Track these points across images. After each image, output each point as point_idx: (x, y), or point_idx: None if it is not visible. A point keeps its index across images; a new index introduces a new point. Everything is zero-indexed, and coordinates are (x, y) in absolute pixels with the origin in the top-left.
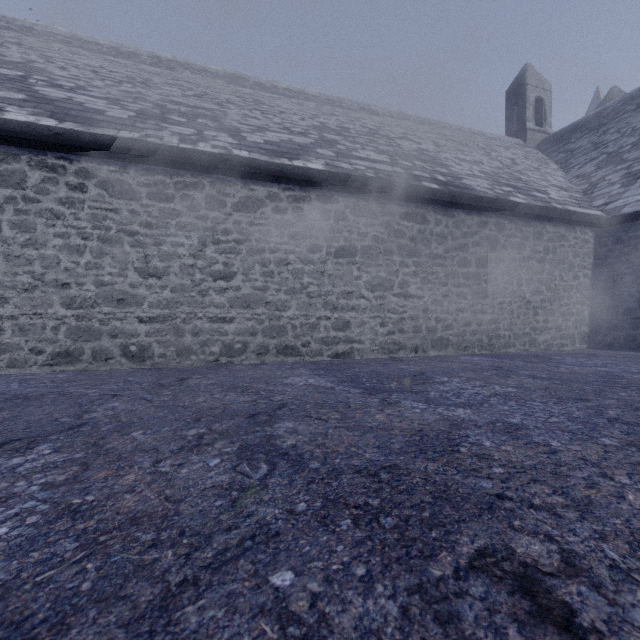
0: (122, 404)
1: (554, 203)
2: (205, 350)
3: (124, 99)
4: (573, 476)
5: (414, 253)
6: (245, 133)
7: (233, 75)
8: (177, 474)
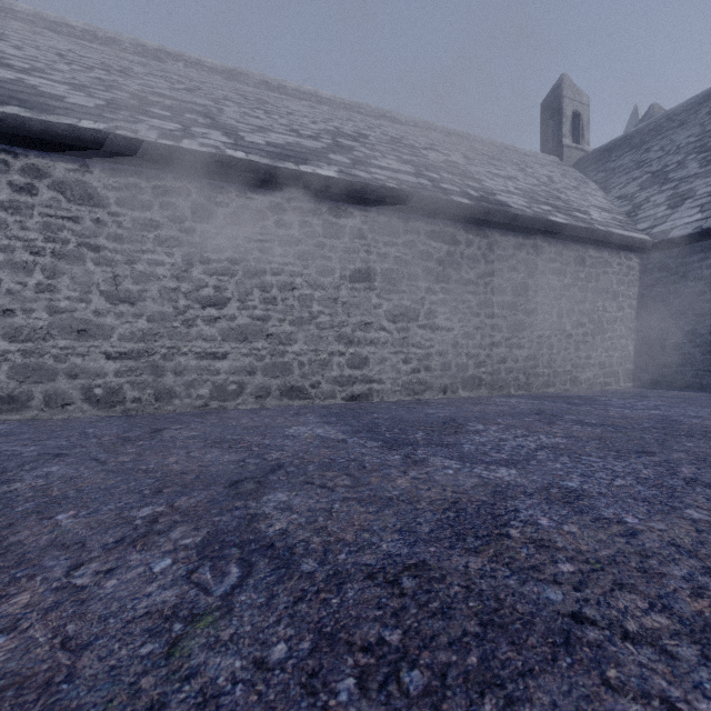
0: (63, 468)
1: (597, 225)
2: (191, 393)
3: (93, 86)
4: (669, 575)
5: (442, 278)
6: (243, 132)
7: (234, 71)
8: (98, 590)
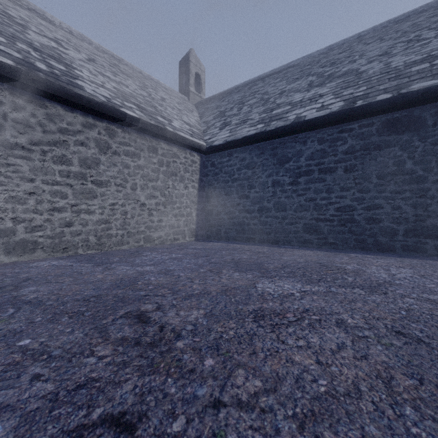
0: None
1: (169, 127)
2: None
3: None
4: None
5: None
6: None
7: None
8: None
